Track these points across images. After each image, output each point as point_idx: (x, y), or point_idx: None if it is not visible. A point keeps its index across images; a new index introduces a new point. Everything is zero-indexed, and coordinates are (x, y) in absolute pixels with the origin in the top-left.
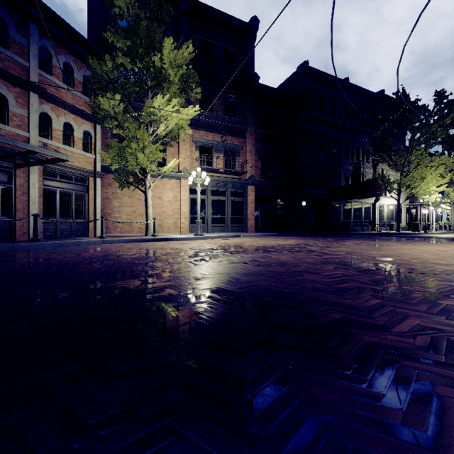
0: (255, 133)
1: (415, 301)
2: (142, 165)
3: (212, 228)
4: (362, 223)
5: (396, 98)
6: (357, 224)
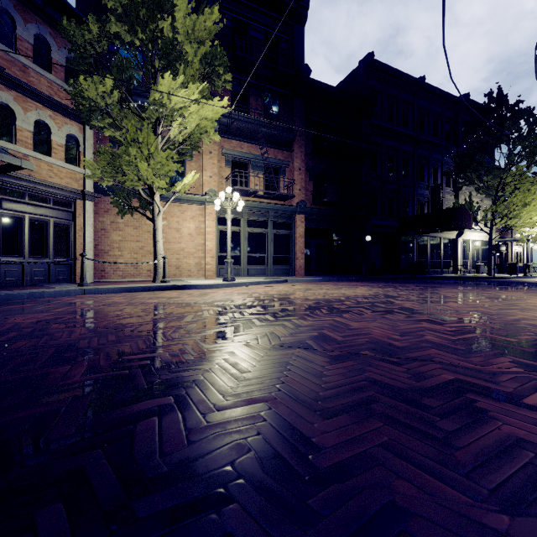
0: (304, 145)
1: None
2: (147, 181)
3: (248, 270)
4: (440, 264)
5: (488, 101)
6: (435, 265)
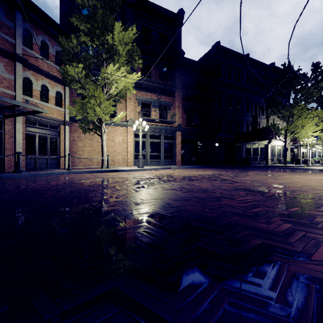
0: (181, 93)
1: (320, 225)
2: (99, 116)
3: (150, 162)
4: (258, 159)
5: (283, 68)
6: (255, 159)
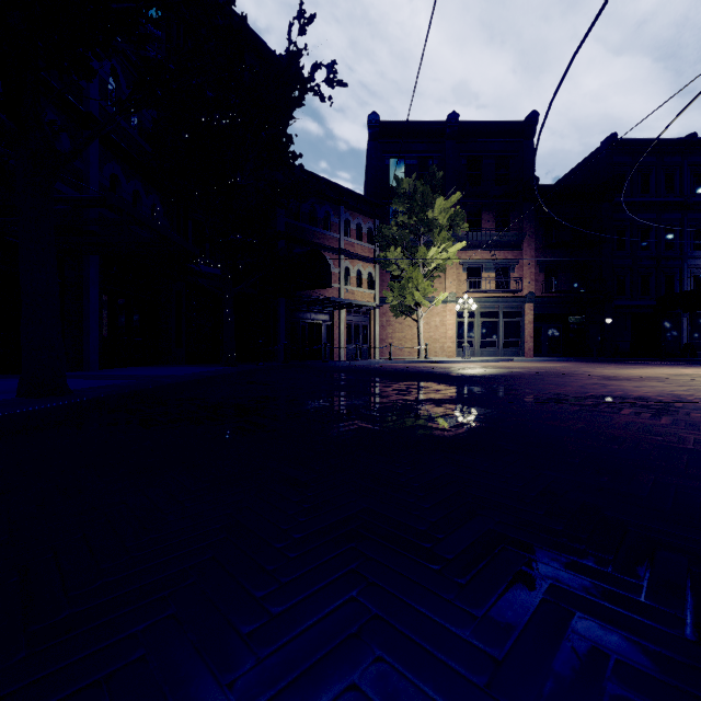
0: (534, 242)
1: (537, 376)
2: (417, 300)
3: (481, 352)
4: None
5: None
6: None
